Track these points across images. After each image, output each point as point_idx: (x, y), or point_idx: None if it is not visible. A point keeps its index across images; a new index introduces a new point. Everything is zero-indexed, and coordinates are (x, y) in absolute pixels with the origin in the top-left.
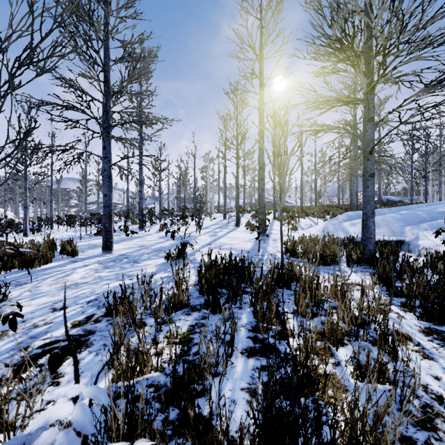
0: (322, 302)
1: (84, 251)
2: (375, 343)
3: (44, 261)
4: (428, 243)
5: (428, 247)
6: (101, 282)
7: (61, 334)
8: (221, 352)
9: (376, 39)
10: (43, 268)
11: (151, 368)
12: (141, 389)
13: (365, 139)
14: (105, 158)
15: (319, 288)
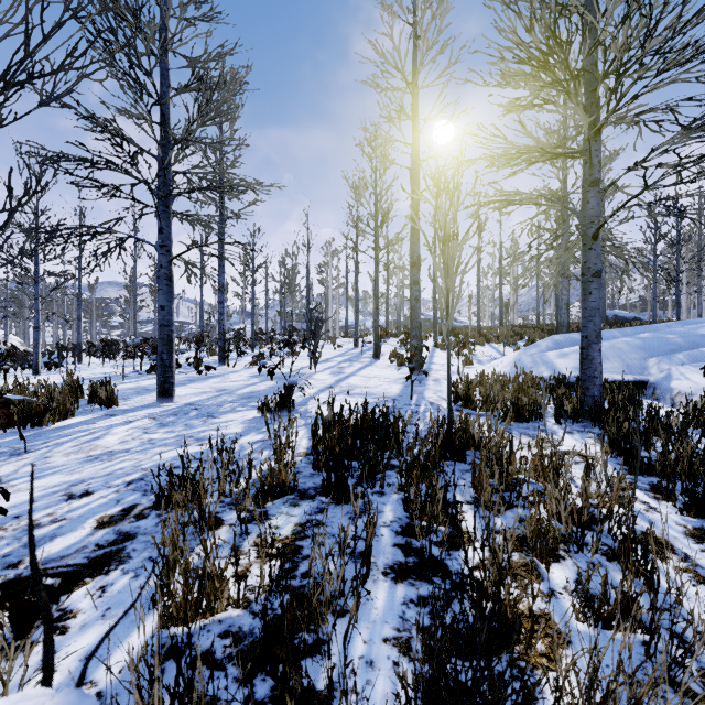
0: (519, 484)
1: (128, 398)
2: (613, 556)
3: (61, 414)
4: (687, 384)
5: (688, 392)
6: (153, 450)
7: (78, 540)
8: (349, 573)
9: (606, 48)
10: (59, 426)
11: (227, 601)
12: (209, 641)
13: (585, 215)
14: (162, 248)
15: (513, 460)
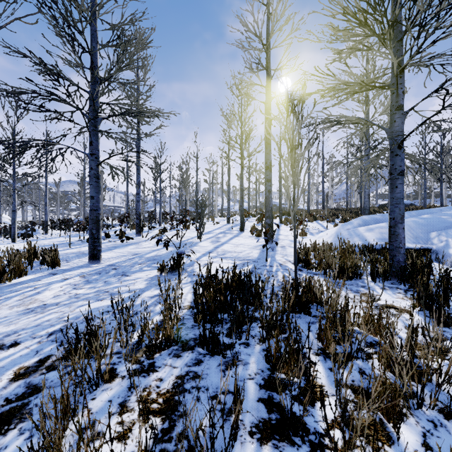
0: (358, 340)
1: (69, 260)
2: (449, 414)
3: (17, 273)
4: None
5: None
6: (76, 303)
7: None
8: (219, 433)
9: (414, 3)
10: (13, 283)
11: None
12: None
13: (393, 131)
14: (92, 155)
15: (348, 315)
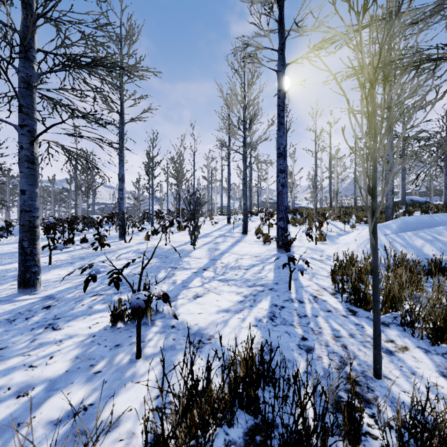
0: None
1: None
2: None
3: None
4: None
5: None
6: None
7: None
8: None
9: None
10: None
11: None
12: None
13: None
14: (22, 127)
15: None
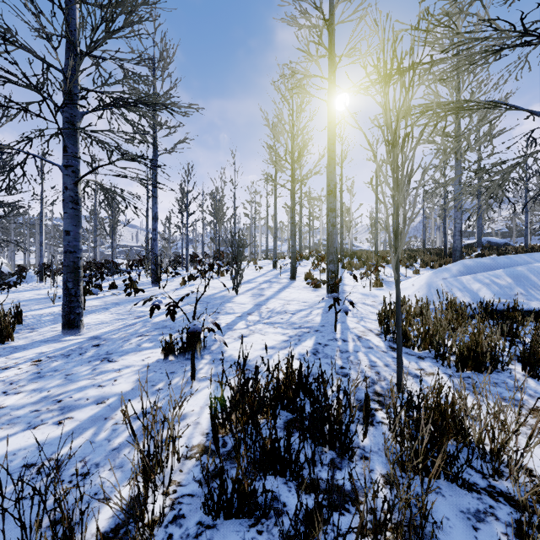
0: None
1: (36, 328)
2: None
3: None
4: None
5: None
6: None
7: None
8: None
9: None
10: None
11: None
12: None
13: None
14: (66, 168)
15: None
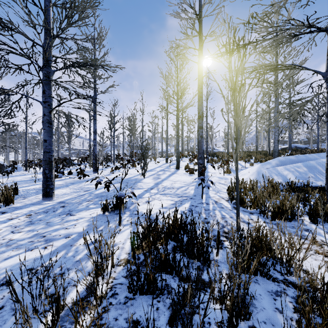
0: None
1: (27, 197)
2: None
3: None
4: None
5: None
6: (2, 255)
7: None
8: None
9: None
10: None
11: None
12: None
13: None
14: (45, 103)
15: None
